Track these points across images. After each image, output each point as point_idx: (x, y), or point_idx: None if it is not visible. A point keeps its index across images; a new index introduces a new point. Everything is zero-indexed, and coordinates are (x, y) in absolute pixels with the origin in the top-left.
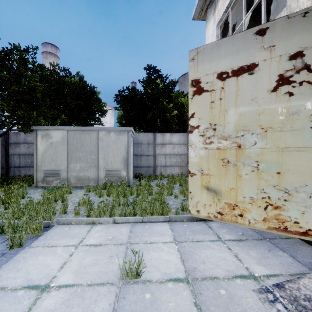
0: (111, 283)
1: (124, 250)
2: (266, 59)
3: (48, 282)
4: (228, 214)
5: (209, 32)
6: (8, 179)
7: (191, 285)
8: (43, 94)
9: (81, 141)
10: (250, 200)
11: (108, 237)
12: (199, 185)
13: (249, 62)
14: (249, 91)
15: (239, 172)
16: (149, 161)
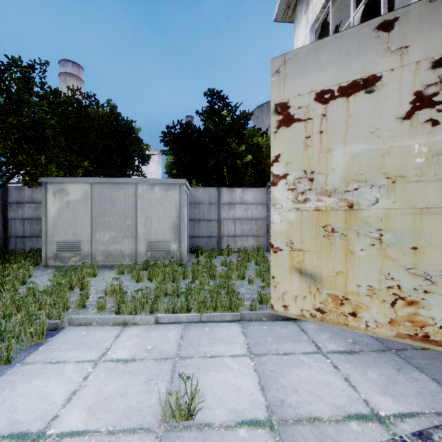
0: (146, 429)
1: (170, 369)
2: (395, 68)
3: (45, 426)
4: (333, 312)
5: (299, 40)
6: (5, 254)
7: (277, 433)
8: (56, 130)
9: (111, 199)
10: (369, 291)
11: (147, 347)
12: (286, 265)
13: (367, 74)
14: (366, 119)
15: (351, 247)
16: (211, 229)
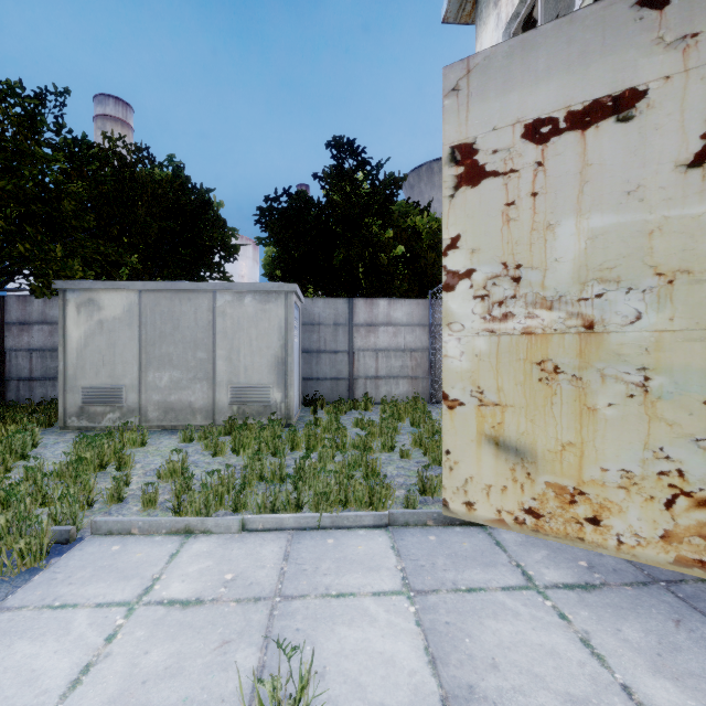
0: None
1: (264, 620)
2: (673, 75)
3: None
4: (556, 517)
5: None
6: None
7: None
8: (81, 203)
9: (172, 316)
10: (623, 479)
11: (225, 576)
12: (472, 432)
13: (620, 87)
14: (619, 169)
15: (589, 400)
16: (338, 366)
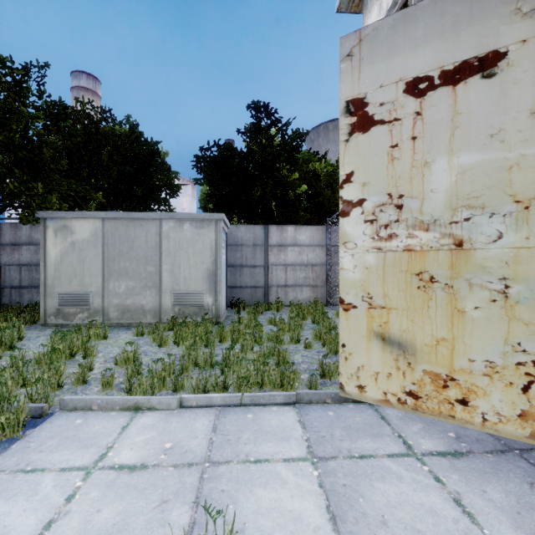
0: None
1: (196, 482)
2: (529, 39)
3: None
4: (432, 398)
5: None
6: None
7: None
8: (57, 151)
9: (128, 239)
10: (487, 368)
11: (165, 445)
12: (363, 329)
13: (485, 50)
14: (483, 116)
15: (459, 304)
16: (256, 277)
